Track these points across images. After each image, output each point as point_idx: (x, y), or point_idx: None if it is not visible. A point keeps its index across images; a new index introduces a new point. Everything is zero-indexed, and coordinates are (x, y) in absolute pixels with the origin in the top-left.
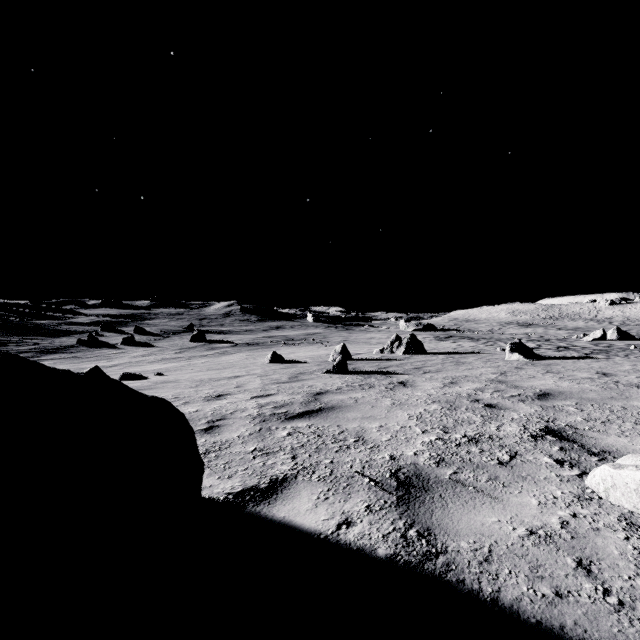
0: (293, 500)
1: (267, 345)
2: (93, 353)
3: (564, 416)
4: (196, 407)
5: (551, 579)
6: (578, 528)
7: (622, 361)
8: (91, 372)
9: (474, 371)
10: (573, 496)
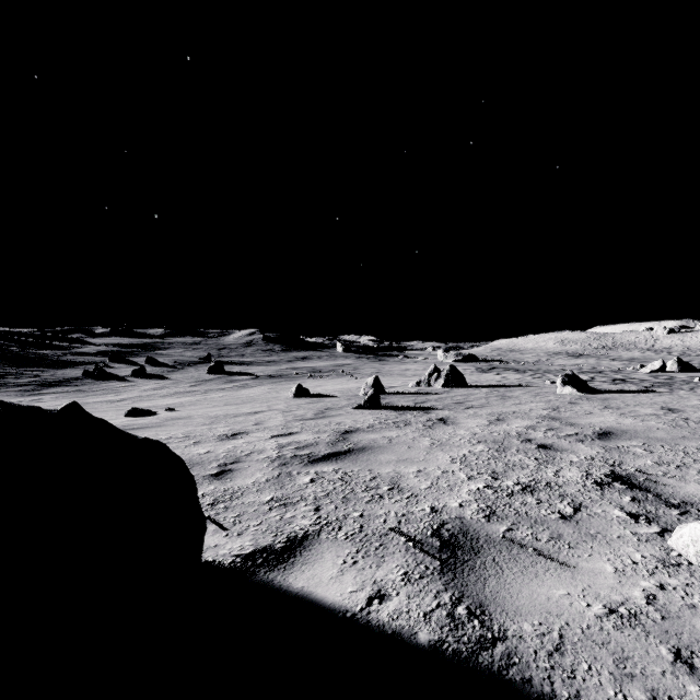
0: (314, 565)
1: (292, 377)
2: (100, 386)
3: (632, 459)
4: (207, 448)
5: (644, 678)
6: (669, 604)
7: (688, 395)
8: (66, 409)
9: (522, 406)
10: (656, 561)
